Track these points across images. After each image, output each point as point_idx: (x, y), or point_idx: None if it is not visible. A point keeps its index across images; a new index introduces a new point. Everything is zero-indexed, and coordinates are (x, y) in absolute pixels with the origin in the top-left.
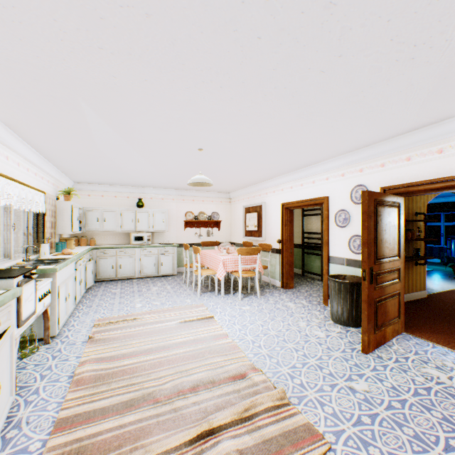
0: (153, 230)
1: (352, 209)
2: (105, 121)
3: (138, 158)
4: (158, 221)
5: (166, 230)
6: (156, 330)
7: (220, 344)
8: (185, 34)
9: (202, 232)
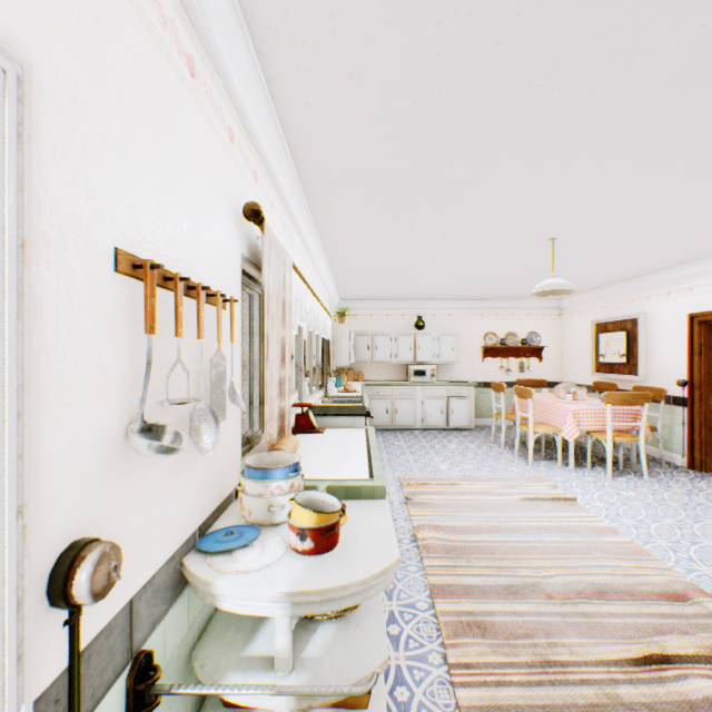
0: (437, 361)
1: None
2: (436, 222)
3: (445, 262)
4: (444, 348)
5: (456, 362)
6: (490, 503)
7: (610, 542)
8: (633, 96)
9: (510, 364)
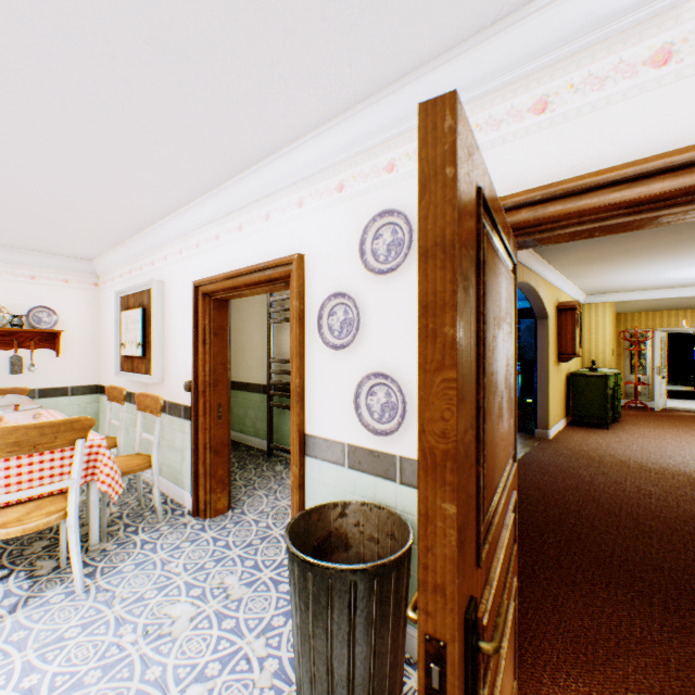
0: None
1: (366, 291)
2: None
3: None
4: None
5: None
6: None
7: None
8: None
9: None
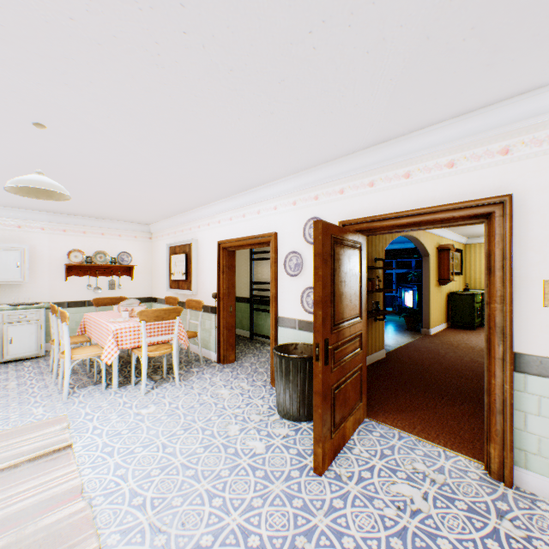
0: None
1: (306, 251)
2: None
3: None
4: (5, 265)
5: (24, 281)
6: None
7: (52, 524)
8: None
9: (101, 282)
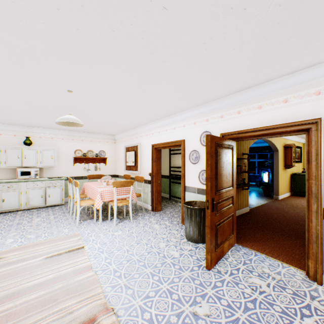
0: (41, 166)
1: (201, 150)
2: None
3: (6, 96)
4: (46, 157)
5: (54, 166)
6: (13, 271)
7: (80, 280)
8: None
9: (90, 166)
